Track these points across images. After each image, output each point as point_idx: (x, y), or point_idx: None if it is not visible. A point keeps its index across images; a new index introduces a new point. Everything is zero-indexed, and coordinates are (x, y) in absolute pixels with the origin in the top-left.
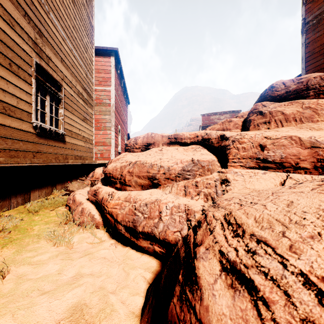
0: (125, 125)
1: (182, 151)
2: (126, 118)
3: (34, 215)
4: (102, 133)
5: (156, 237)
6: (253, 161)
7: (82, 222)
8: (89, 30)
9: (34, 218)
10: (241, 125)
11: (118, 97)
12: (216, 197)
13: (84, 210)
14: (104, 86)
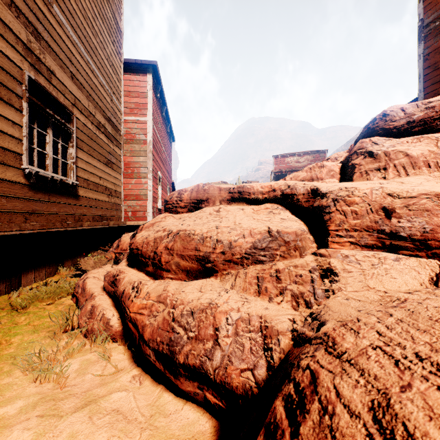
0: (168, 171)
1: (251, 213)
2: (170, 161)
3: (20, 313)
4: (134, 182)
5: (208, 376)
6: (373, 235)
7: (91, 330)
8: (115, 35)
9: (18, 319)
10: (338, 173)
11: (157, 131)
12: (315, 301)
13: (95, 309)
14: (137, 116)
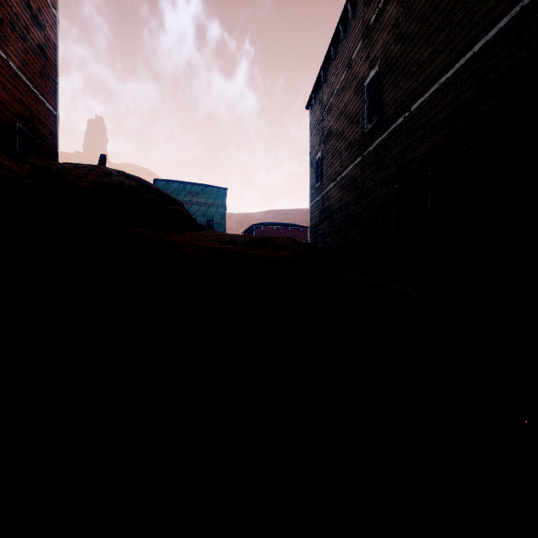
0: None
1: None
2: None
3: None
4: None
5: None
6: None
7: None
8: None
9: None
10: None
11: None
12: None
13: None
14: None
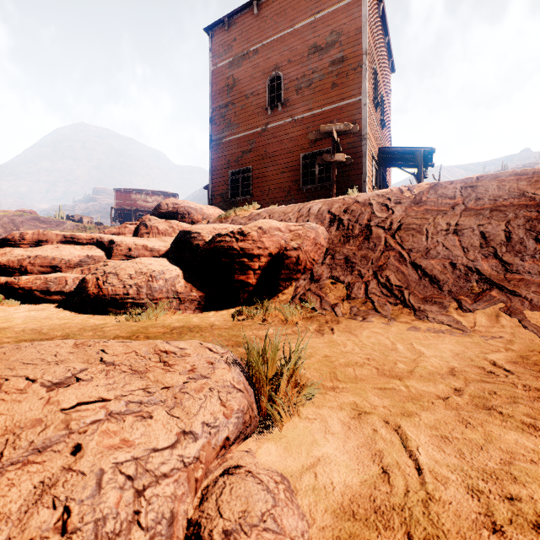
0: None
1: (79, 249)
2: None
3: None
4: None
5: (64, 292)
6: (125, 256)
7: None
8: None
9: None
10: (135, 231)
11: None
12: None
13: None
14: None
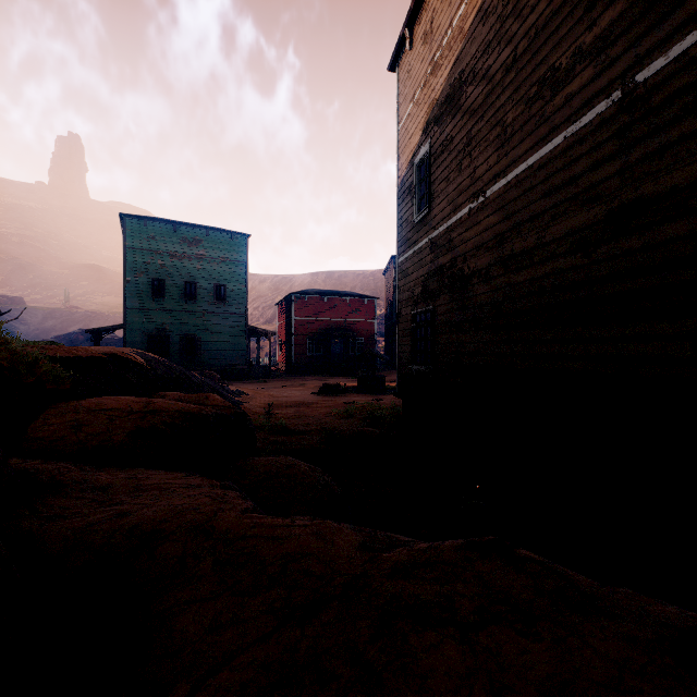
0: None
1: None
2: None
3: None
4: None
5: None
6: None
7: None
8: None
9: None
10: None
11: None
12: None
13: None
14: None
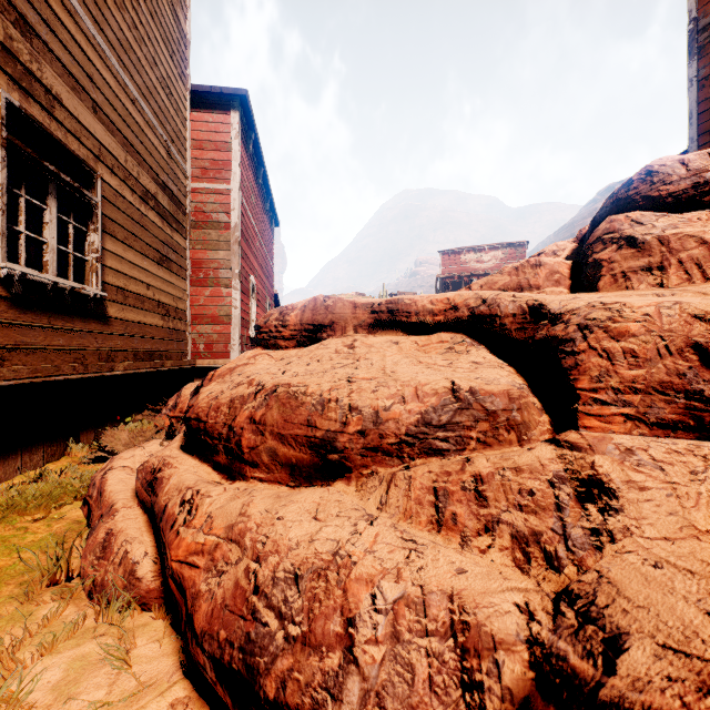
0: (267, 275)
1: (412, 350)
2: (271, 259)
3: None
4: (209, 293)
5: None
6: (677, 402)
7: (101, 585)
8: (176, 44)
9: None
10: (567, 276)
11: (249, 208)
12: (567, 554)
13: (113, 540)
14: (215, 182)
